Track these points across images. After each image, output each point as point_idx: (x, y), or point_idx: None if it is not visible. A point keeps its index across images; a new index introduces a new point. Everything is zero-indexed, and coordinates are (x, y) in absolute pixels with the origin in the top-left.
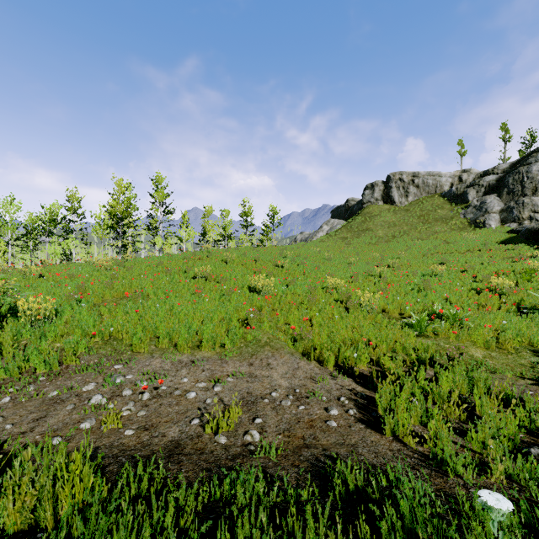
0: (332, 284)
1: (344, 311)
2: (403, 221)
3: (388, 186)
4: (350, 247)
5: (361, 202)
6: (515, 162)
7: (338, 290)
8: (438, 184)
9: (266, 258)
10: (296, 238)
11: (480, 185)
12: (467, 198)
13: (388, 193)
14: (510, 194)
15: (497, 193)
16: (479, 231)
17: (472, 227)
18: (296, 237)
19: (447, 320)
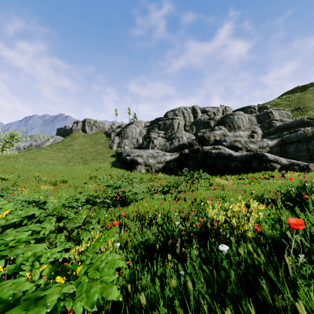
0: (37, 175)
1: (38, 183)
2: (87, 143)
3: (84, 124)
4: (60, 154)
5: (71, 129)
6: (127, 124)
7: (39, 177)
8: (104, 127)
9: (9, 164)
10: (32, 144)
11: (115, 132)
12: (111, 136)
13: (84, 127)
14: (121, 137)
15: (119, 136)
16: (110, 150)
17: (109, 148)
18: (32, 143)
19: (64, 182)
